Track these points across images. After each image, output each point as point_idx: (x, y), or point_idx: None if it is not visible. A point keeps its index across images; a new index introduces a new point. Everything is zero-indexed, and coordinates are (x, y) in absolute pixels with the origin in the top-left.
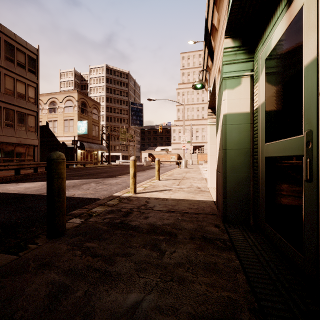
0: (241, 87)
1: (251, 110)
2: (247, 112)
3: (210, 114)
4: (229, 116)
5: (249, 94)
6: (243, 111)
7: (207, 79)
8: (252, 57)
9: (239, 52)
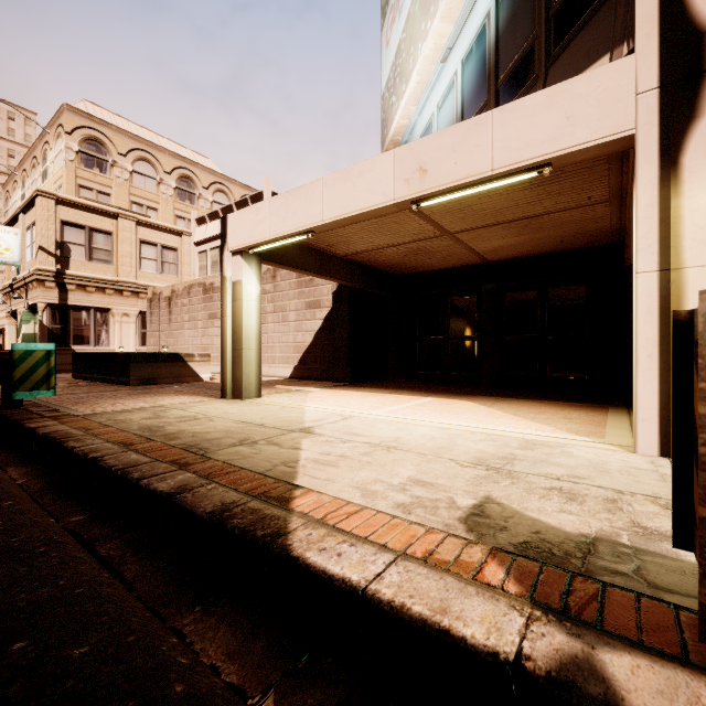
0: (31, 324)
1: (35, 333)
2: (34, 333)
3: (9, 317)
4: (26, 334)
5: (34, 327)
6: (32, 333)
7: (8, 296)
8: (36, 315)
9: (30, 313)
